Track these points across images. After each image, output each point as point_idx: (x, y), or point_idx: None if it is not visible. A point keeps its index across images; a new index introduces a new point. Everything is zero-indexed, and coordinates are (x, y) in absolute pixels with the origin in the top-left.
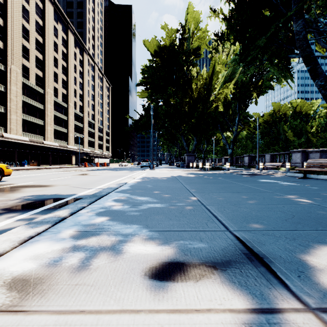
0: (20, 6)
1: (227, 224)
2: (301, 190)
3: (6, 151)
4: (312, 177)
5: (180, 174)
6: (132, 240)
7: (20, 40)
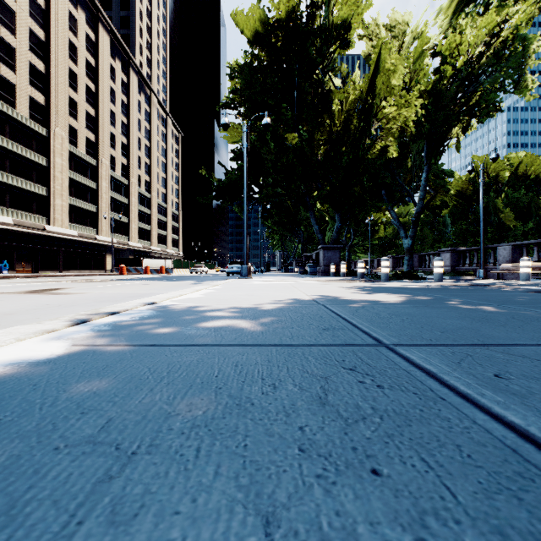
0: None
1: None
2: None
3: None
4: None
5: (330, 291)
6: None
7: None
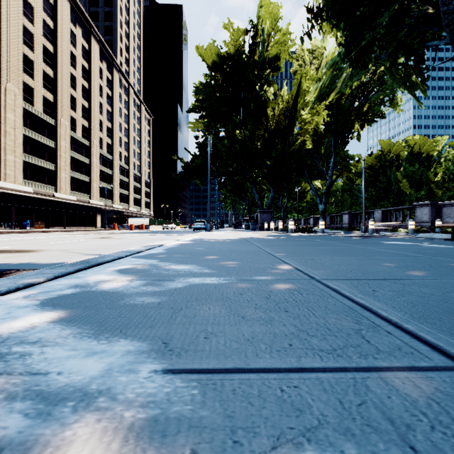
0: None
1: (429, 337)
2: None
3: None
4: None
5: (252, 236)
6: (54, 443)
7: (20, 48)
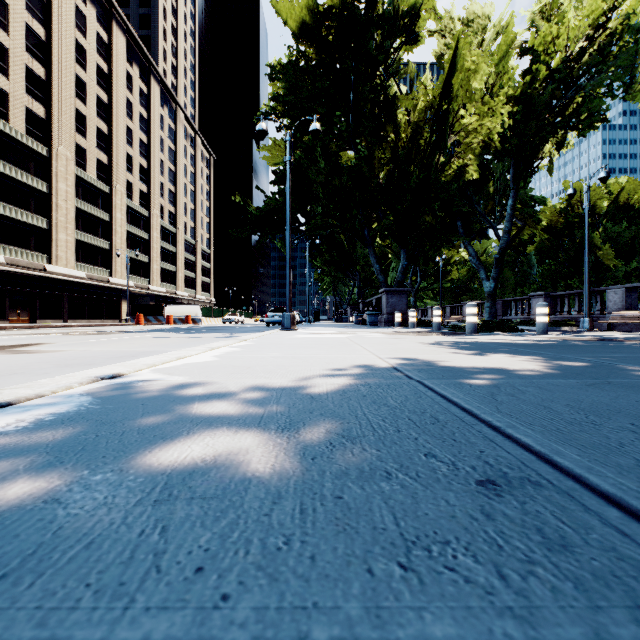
0: None
1: None
2: None
3: None
4: None
5: (410, 350)
6: None
7: None
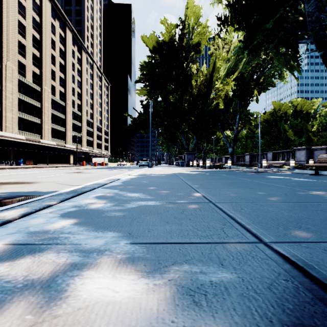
0: (16, 2)
1: (255, 231)
2: (324, 186)
3: (2, 150)
4: (324, 173)
5: (180, 171)
6: (94, 263)
7: (16, 36)
